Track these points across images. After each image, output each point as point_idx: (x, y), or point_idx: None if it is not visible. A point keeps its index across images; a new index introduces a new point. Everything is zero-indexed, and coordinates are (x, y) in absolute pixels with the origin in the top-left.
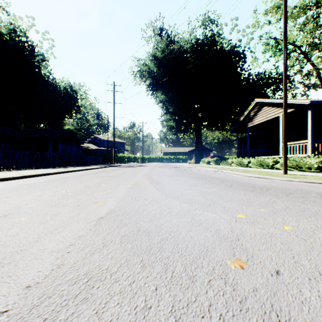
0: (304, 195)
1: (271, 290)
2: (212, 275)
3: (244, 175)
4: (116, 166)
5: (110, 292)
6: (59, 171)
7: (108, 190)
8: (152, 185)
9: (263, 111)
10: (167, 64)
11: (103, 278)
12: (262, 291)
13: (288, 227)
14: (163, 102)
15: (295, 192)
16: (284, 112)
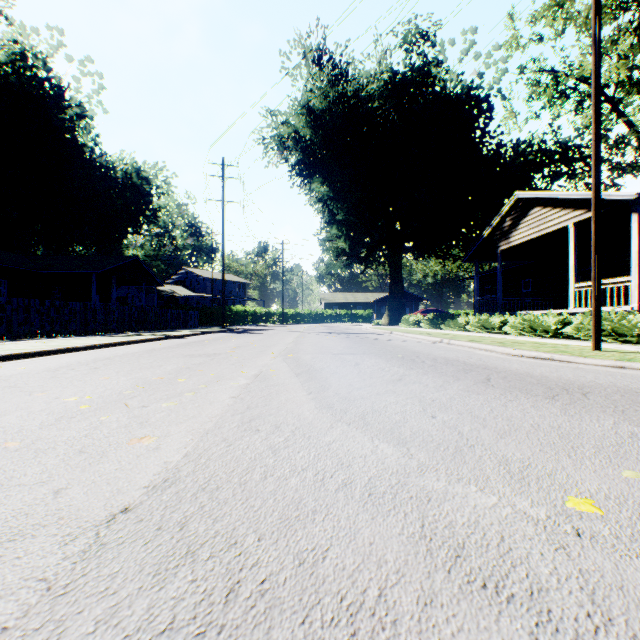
0: None
1: None
2: None
3: (503, 352)
4: (227, 332)
5: None
6: (97, 344)
7: (186, 396)
8: (297, 379)
9: (533, 218)
10: (332, 122)
11: None
12: None
13: None
14: (324, 202)
15: None
16: (595, 213)
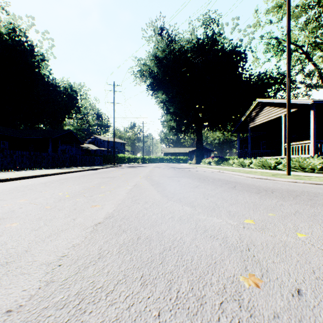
0: (312, 198)
1: (296, 316)
2: (223, 296)
3: (246, 176)
4: (116, 167)
5: (105, 319)
6: (58, 172)
7: (107, 193)
8: (152, 187)
9: (265, 112)
10: (167, 63)
11: (97, 299)
12: (284, 317)
13: (302, 235)
14: (163, 103)
15: (302, 194)
16: (288, 112)
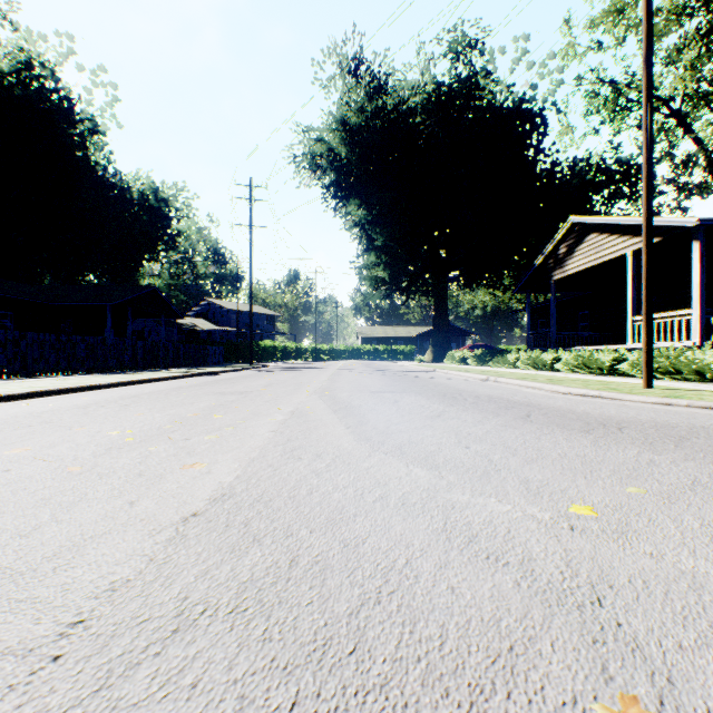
0: None
1: None
2: None
3: (551, 390)
4: (255, 369)
5: None
6: (120, 381)
7: (226, 430)
8: (335, 415)
9: (589, 245)
10: (370, 139)
11: None
12: None
13: None
14: (361, 226)
15: (693, 435)
16: (646, 243)
